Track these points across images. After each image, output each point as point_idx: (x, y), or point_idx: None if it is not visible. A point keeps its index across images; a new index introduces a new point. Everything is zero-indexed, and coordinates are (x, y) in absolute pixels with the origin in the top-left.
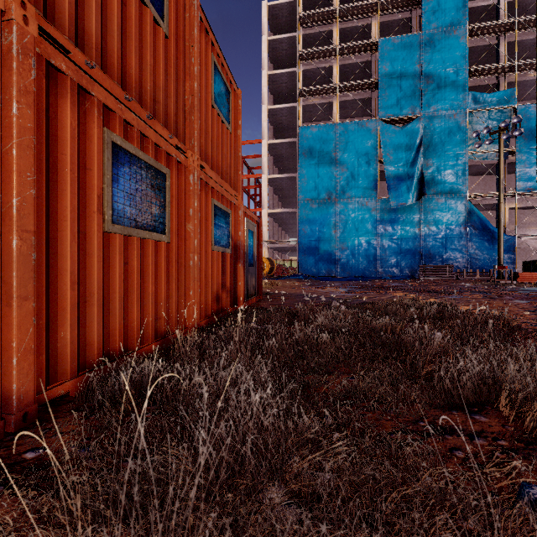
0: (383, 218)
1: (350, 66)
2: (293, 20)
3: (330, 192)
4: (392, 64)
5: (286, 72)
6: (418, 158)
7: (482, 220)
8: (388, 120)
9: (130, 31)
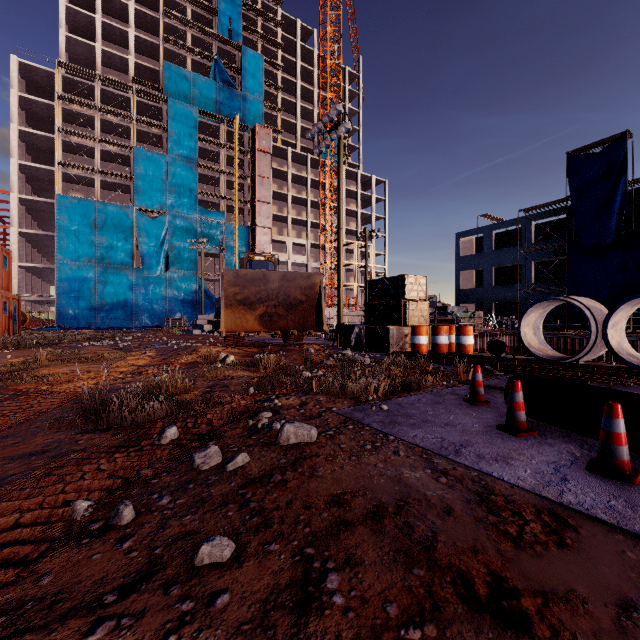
0: (139, 283)
1: (112, 153)
2: (51, 82)
3: (90, 257)
4: (146, 169)
5: (42, 135)
6: (165, 243)
7: (205, 290)
8: (143, 209)
9: None
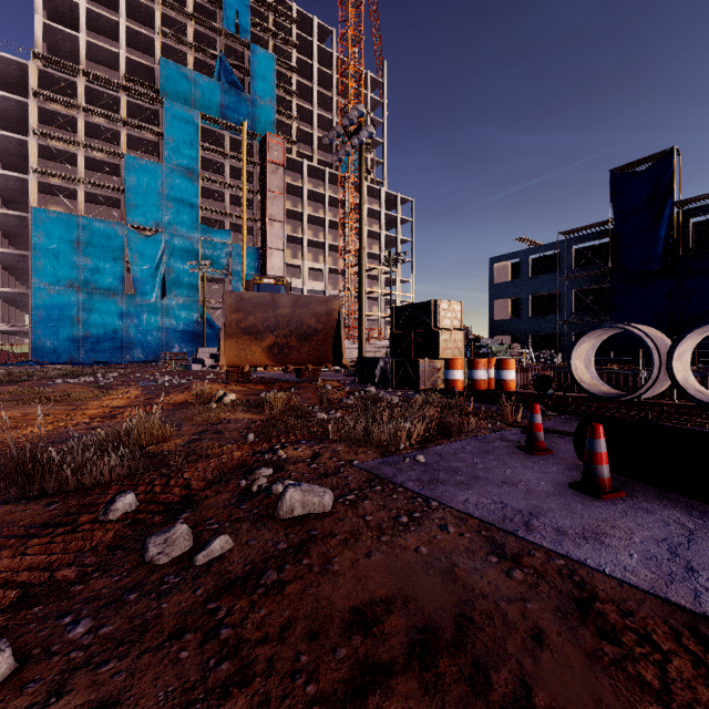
0: (130, 311)
1: (99, 161)
2: (25, 76)
3: (72, 280)
4: (138, 180)
5: (14, 137)
6: (161, 265)
7: (209, 320)
8: (135, 226)
9: None
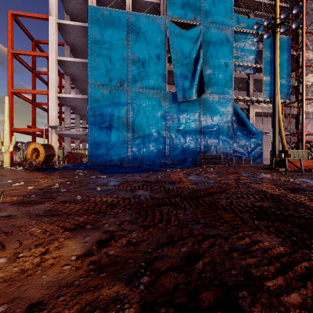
0: (171, 110)
1: None
2: None
3: (122, 79)
4: None
5: None
6: (199, 59)
7: (243, 117)
8: (174, 22)
9: None
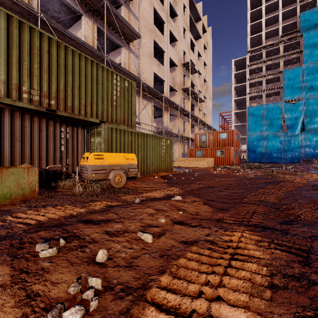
0: (285, 139)
1: (270, 79)
2: (244, 61)
3: (260, 130)
4: (289, 79)
5: (242, 84)
6: (301, 115)
7: None
8: (287, 101)
9: (236, 142)
